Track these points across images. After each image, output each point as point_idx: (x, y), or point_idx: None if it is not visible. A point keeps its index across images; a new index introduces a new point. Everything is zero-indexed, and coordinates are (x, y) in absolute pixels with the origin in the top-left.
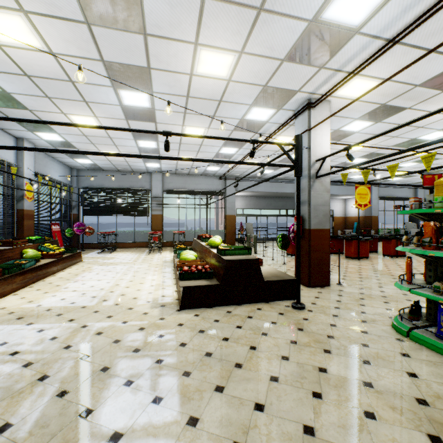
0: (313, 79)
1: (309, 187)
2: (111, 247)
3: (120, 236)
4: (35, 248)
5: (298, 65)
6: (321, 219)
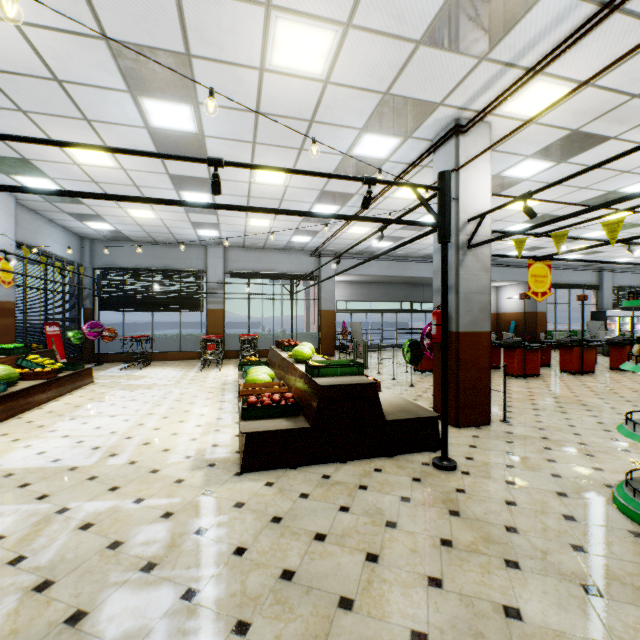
0: (466, 81)
1: (457, 264)
2: (144, 359)
3: (159, 342)
4: (12, 362)
5: (444, 53)
6: (476, 315)
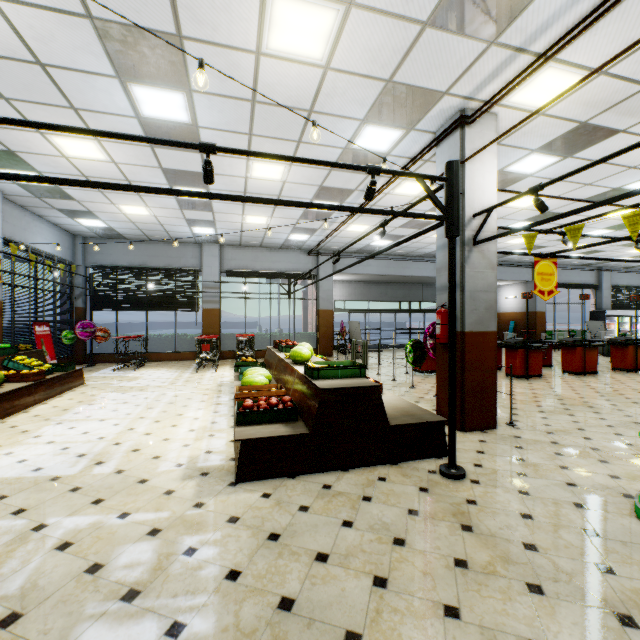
0: (474, 68)
1: (463, 261)
2: (138, 360)
3: (153, 342)
4: None
5: (452, 36)
6: (482, 314)
